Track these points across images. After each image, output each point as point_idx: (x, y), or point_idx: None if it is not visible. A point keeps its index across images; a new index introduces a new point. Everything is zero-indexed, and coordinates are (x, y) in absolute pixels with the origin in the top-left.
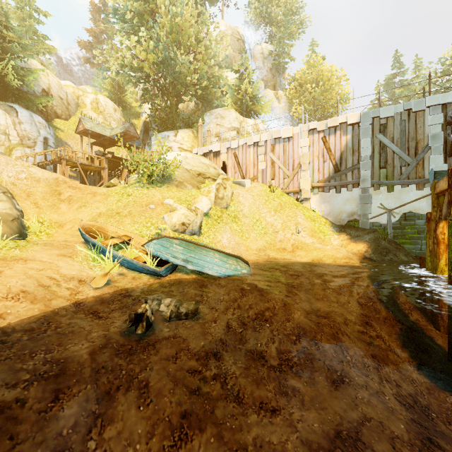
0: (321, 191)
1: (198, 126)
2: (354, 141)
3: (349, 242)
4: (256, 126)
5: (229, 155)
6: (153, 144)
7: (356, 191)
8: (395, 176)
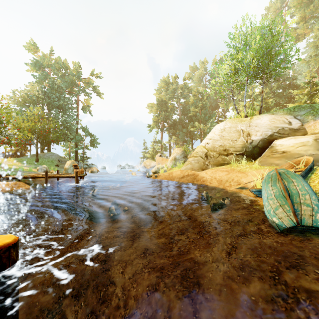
0: None
1: None
2: None
3: None
4: None
5: None
6: None
7: None
8: None
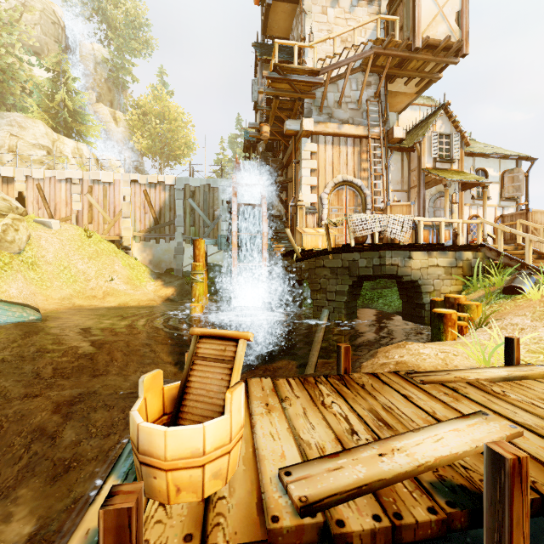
0: (143, 241)
1: None
2: (171, 200)
3: (162, 287)
4: (78, 151)
5: (30, 185)
6: None
7: (173, 243)
8: (200, 234)
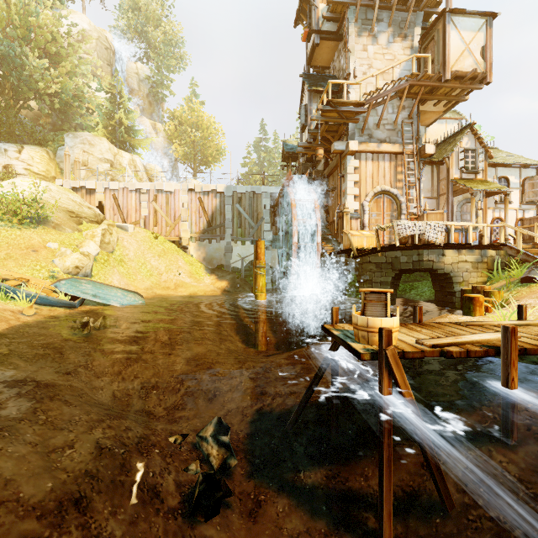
0: (198, 241)
1: (55, 146)
2: (221, 205)
3: (217, 281)
4: (133, 162)
5: (108, 195)
6: None
7: (223, 243)
8: (246, 234)
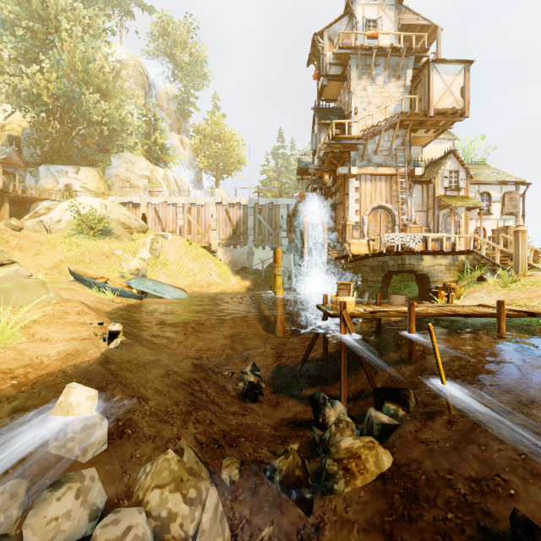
0: (225, 246)
1: (103, 166)
2: (244, 216)
3: (241, 281)
4: (166, 176)
5: (150, 208)
6: (43, 176)
7: (246, 248)
8: (266, 241)
